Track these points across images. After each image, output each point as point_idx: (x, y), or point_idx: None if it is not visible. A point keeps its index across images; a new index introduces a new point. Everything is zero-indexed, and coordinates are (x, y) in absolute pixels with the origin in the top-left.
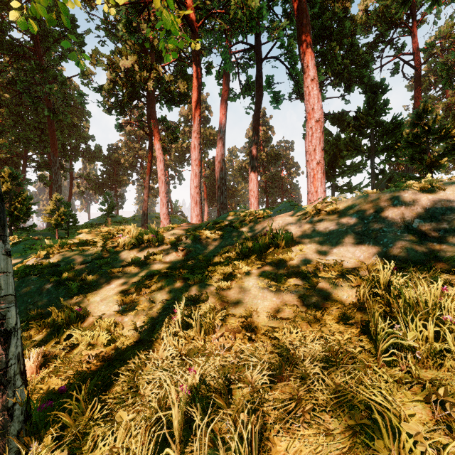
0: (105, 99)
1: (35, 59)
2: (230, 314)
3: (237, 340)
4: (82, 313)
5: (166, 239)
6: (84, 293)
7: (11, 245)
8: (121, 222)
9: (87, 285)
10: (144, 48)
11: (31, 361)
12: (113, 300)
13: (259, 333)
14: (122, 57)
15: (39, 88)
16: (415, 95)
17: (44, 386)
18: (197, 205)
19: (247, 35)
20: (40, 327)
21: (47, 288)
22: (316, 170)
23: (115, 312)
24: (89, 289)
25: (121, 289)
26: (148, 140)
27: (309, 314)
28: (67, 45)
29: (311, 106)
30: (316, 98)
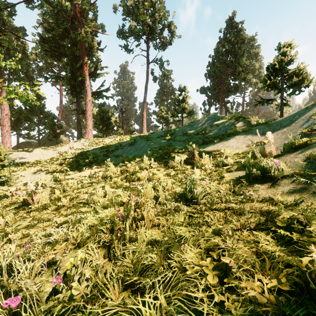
0: None
1: None
2: None
3: None
4: None
5: None
6: None
7: None
8: None
9: None
10: None
11: None
12: None
13: None
14: None
15: None
16: (60, 101)
17: None
18: None
19: None
20: None
21: None
22: (6, 134)
23: None
24: None
25: None
26: None
27: None
28: None
29: (3, 108)
30: (6, 105)
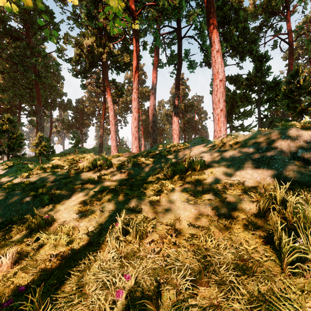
0: (73, 67)
1: (26, 40)
2: (159, 221)
3: (164, 243)
4: (50, 219)
5: (113, 164)
6: (53, 204)
7: (7, 168)
8: (85, 152)
9: (55, 197)
10: (100, 32)
11: (7, 258)
12: (73, 209)
13: (182, 238)
14: (85, 38)
15: (28, 60)
16: (289, 63)
17: (14, 279)
18: (136, 139)
19: (171, 20)
20: (18, 229)
21: (27, 199)
22: (220, 115)
23: (74, 218)
24: (56, 201)
25: (80, 201)
26: (103, 95)
27: (220, 223)
28: (42, 24)
29: (216, 70)
30: (220, 64)
